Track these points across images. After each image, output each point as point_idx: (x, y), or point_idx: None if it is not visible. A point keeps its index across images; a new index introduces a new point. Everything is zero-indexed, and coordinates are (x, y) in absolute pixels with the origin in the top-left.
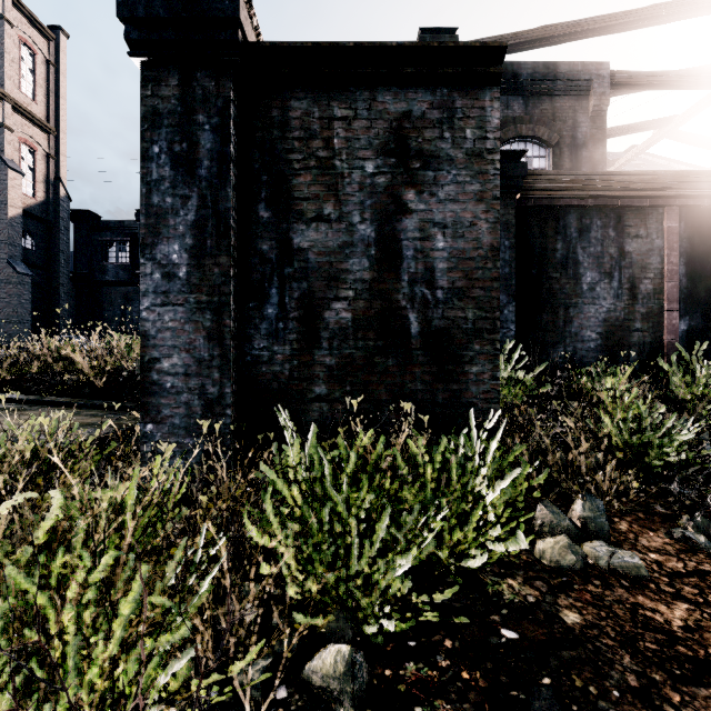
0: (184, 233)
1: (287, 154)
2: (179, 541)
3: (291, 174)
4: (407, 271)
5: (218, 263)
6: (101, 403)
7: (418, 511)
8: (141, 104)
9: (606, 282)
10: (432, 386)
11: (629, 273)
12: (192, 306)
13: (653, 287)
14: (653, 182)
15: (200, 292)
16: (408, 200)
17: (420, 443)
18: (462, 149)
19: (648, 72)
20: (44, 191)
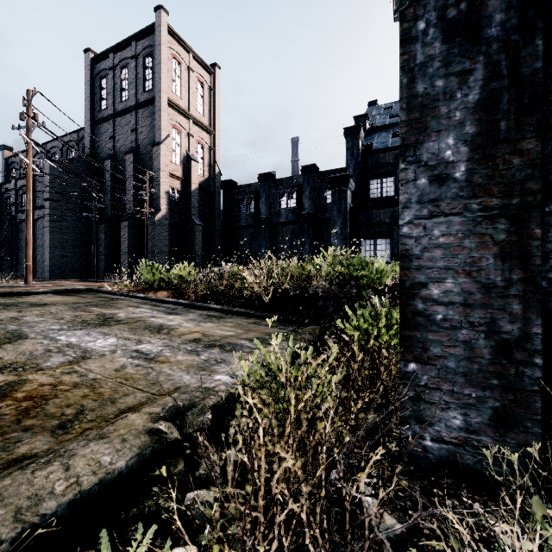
0: (463, 120)
1: None
2: None
3: None
4: None
5: (518, 151)
6: (271, 315)
7: None
8: None
9: None
10: None
11: None
12: (475, 214)
13: None
14: None
15: (488, 195)
16: None
17: None
18: None
19: None
20: (208, 171)
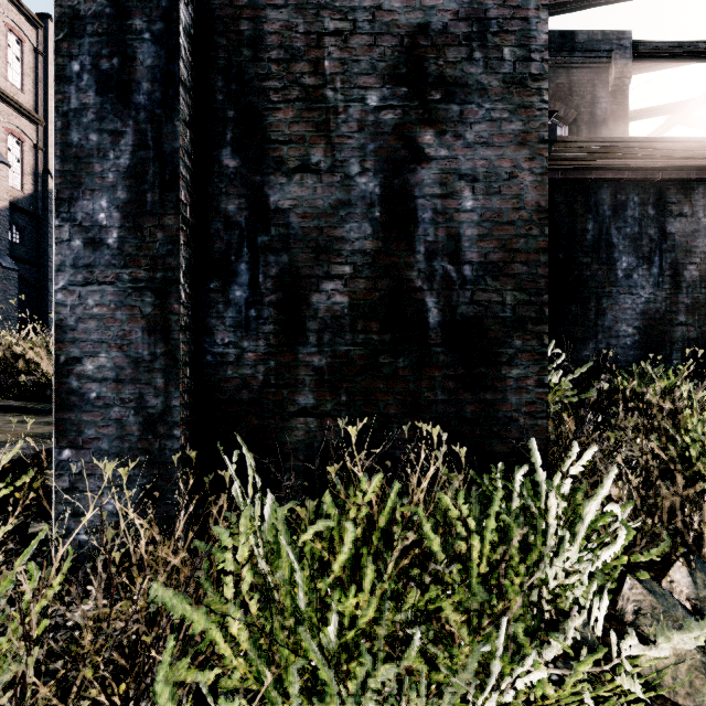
0: (115, 184)
1: (260, 82)
2: (84, 638)
3: (266, 109)
4: (423, 240)
5: (162, 226)
6: None
7: (468, 639)
8: (55, 4)
9: (644, 268)
10: (457, 395)
11: (671, 258)
12: (126, 284)
13: (699, 273)
14: (702, 150)
15: (137, 266)
16: (424, 143)
17: (461, 500)
18: (498, 74)
19: (674, 43)
20: (33, 184)
